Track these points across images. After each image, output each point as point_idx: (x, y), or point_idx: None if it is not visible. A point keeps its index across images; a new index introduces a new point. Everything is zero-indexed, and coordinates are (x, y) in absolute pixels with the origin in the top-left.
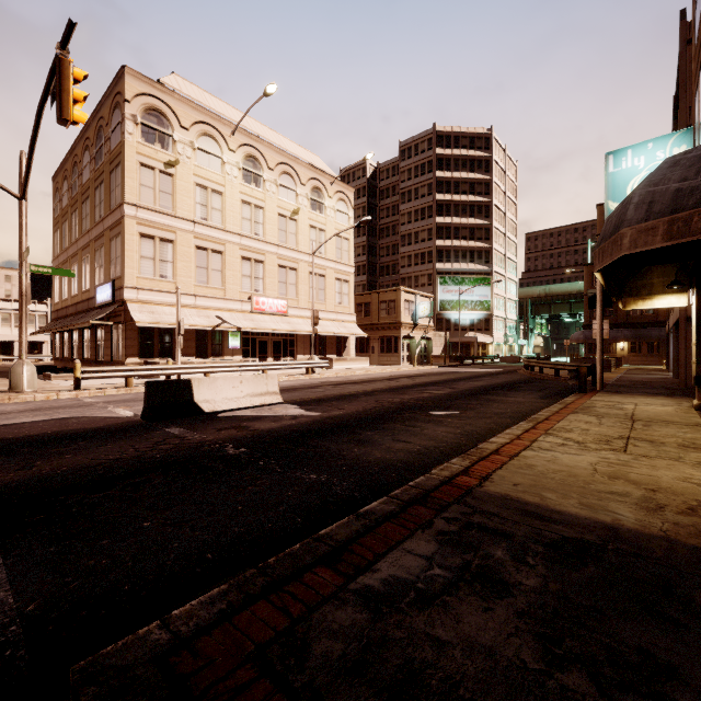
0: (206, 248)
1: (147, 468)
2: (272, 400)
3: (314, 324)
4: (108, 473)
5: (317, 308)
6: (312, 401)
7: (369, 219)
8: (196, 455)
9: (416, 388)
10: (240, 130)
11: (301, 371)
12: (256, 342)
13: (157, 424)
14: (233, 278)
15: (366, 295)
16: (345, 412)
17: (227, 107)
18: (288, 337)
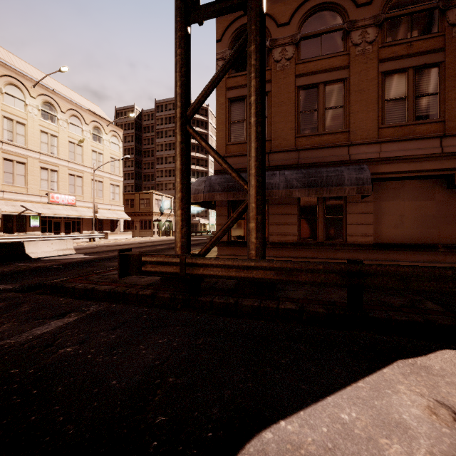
0: (12, 159)
1: (21, 272)
2: (70, 252)
3: (95, 212)
4: (5, 273)
5: (97, 201)
6: (93, 253)
7: (129, 157)
8: (40, 268)
9: (151, 246)
10: (39, 85)
11: (86, 241)
12: (52, 222)
13: (7, 263)
14: (34, 181)
15: (131, 194)
16: (109, 255)
17: (28, 66)
18: (76, 220)
